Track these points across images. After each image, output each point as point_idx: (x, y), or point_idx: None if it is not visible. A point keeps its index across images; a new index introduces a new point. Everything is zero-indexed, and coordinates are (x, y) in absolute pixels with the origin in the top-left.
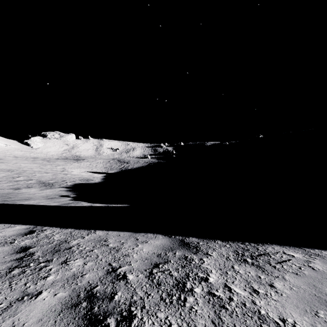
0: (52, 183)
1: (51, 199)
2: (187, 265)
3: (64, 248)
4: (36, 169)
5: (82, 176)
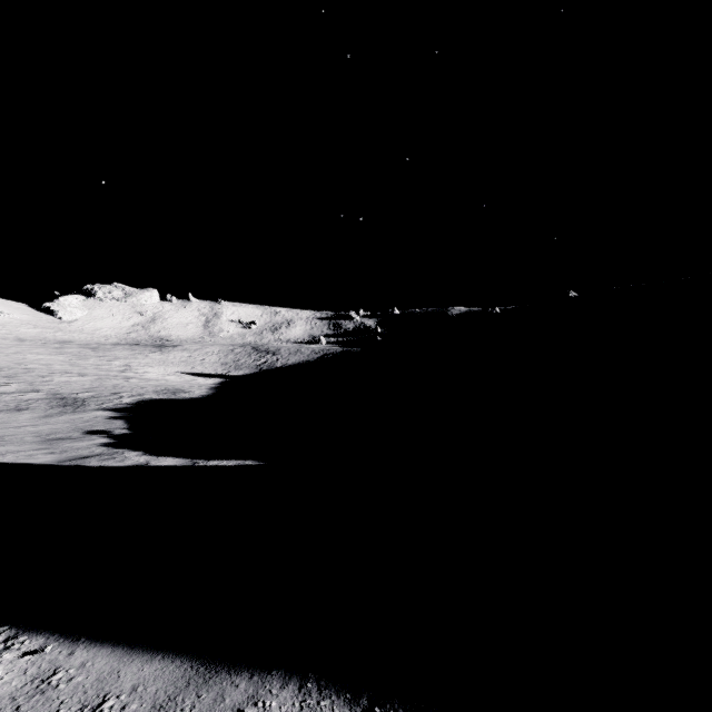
0: (84, 398)
1: (52, 442)
2: None
3: None
4: (60, 366)
5: (167, 382)
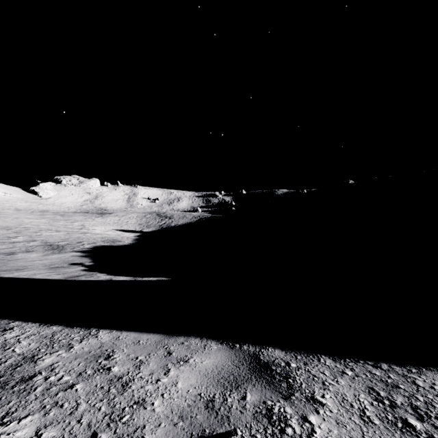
0: (63, 245)
1: (55, 269)
2: None
3: (20, 377)
4: (44, 226)
5: (107, 235)
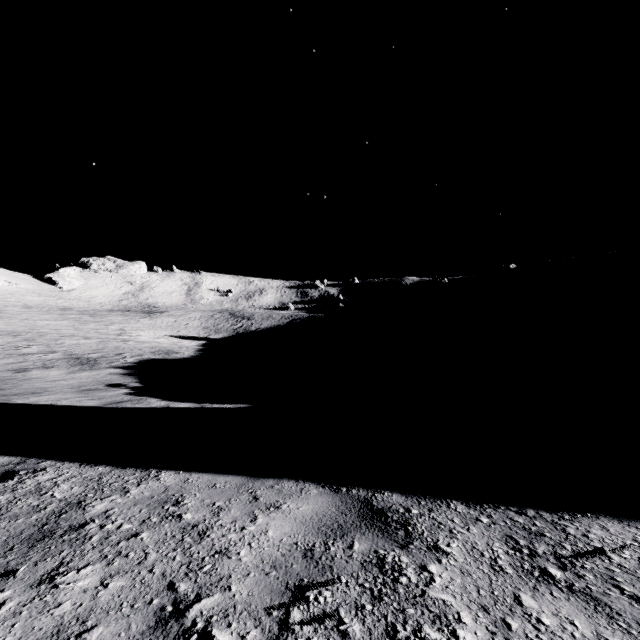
0: (95, 358)
1: (87, 392)
2: (388, 591)
3: (68, 525)
4: (66, 331)
5: (158, 344)
